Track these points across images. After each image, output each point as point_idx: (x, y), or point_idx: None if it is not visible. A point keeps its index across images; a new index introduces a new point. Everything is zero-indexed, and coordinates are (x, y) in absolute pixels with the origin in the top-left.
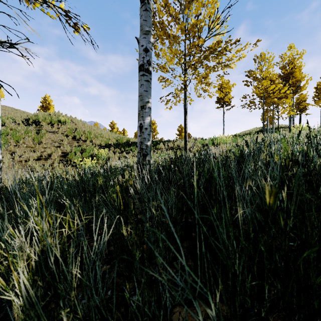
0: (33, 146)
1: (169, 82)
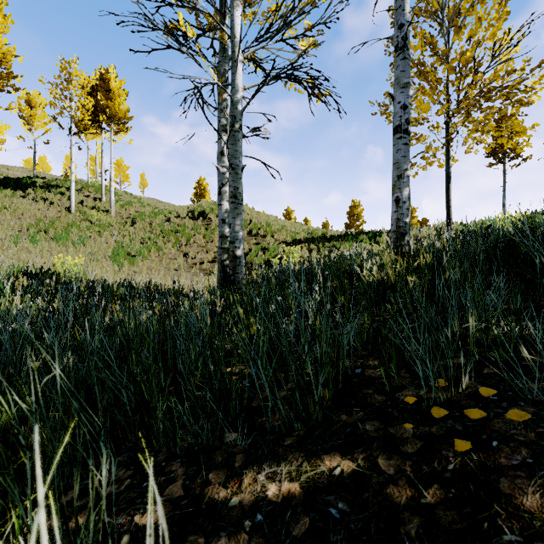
0: (204, 245)
1: (424, 138)
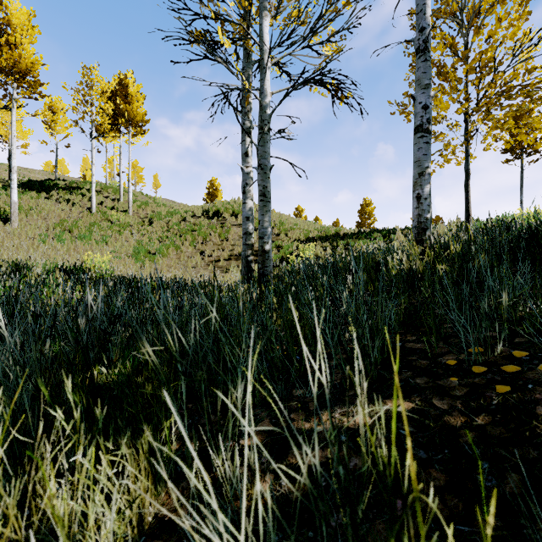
0: (220, 243)
1: (443, 136)
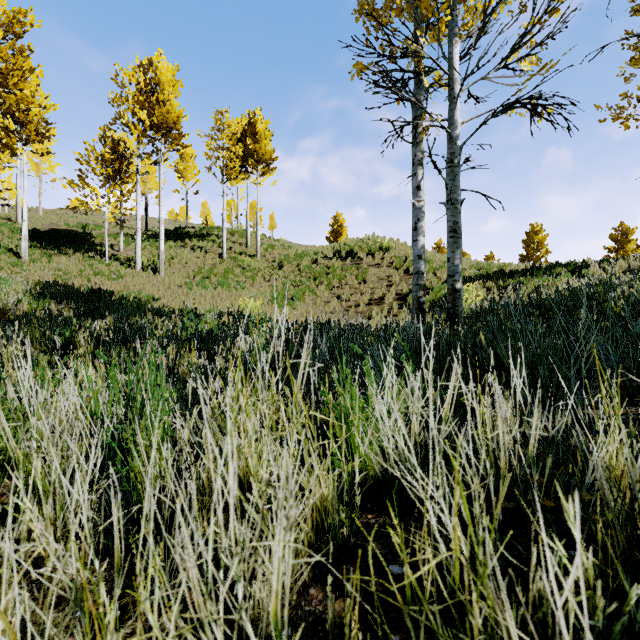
0: (357, 286)
1: None
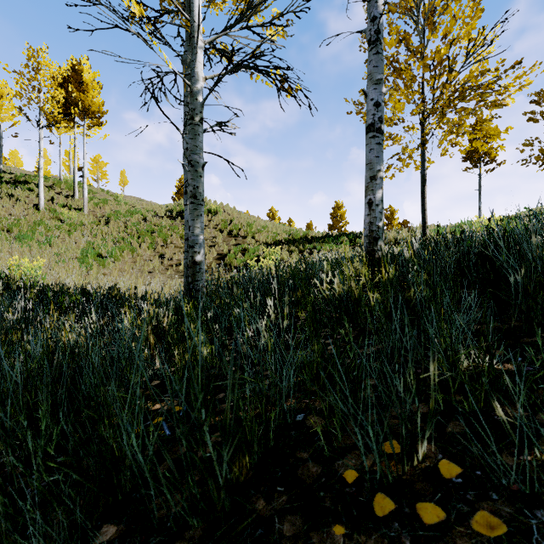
0: (182, 246)
1: (399, 139)
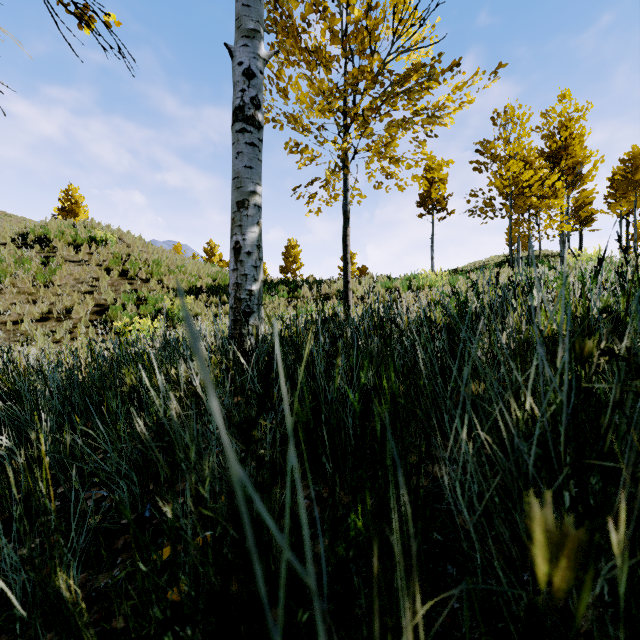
0: (33, 291)
1: (311, 152)
